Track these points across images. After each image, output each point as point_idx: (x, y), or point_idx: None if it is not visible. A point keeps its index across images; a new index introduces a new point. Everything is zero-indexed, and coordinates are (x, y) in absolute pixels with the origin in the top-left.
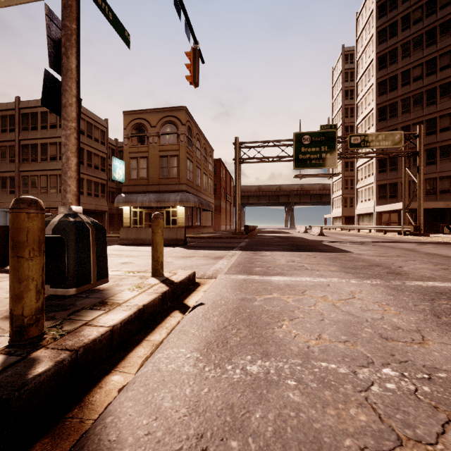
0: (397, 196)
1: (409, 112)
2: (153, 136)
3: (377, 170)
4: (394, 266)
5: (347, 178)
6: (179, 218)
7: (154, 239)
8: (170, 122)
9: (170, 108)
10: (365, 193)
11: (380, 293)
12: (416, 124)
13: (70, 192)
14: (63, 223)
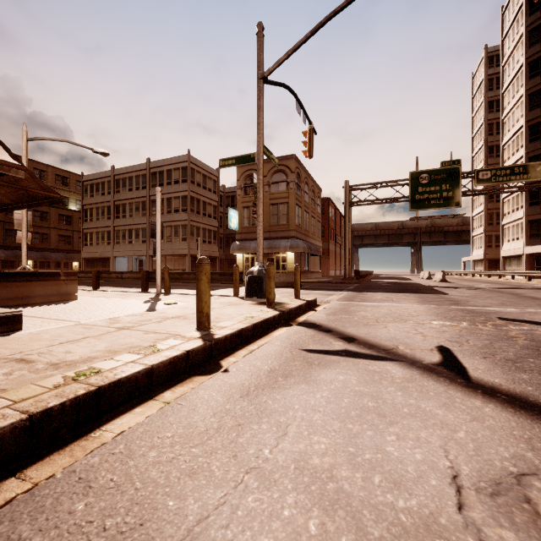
0: None
1: None
2: (264, 185)
3: (527, 202)
4: (464, 301)
5: (491, 211)
6: (288, 263)
7: (296, 279)
8: (280, 171)
9: (280, 157)
10: (512, 230)
11: (423, 309)
12: None
13: (261, 256)
14: (261, 270)
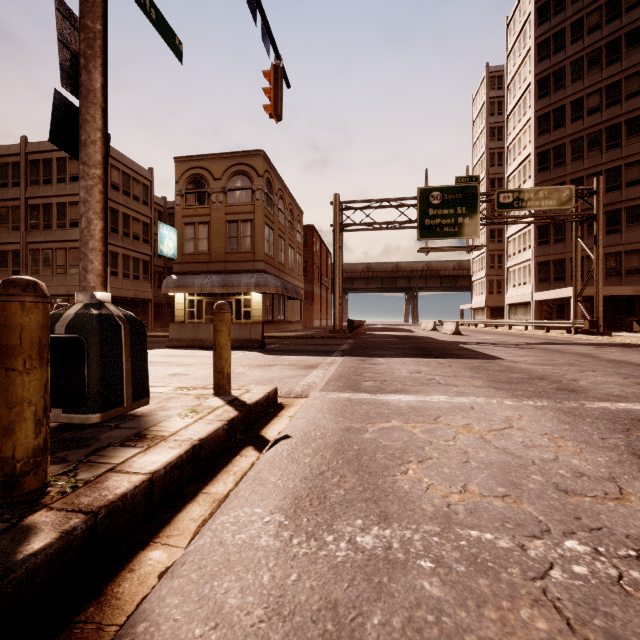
0: (565, 278)
1: (581, 158)
2: (218, 192)
3: (536, 241)
4: (565, 380)
5: (493, 253)
6: (254, 309)
7: (217, 341)
8: (241, 172)
9: (242, 152)
10: (519, 274)
11: (549, 420)
12: (592, 175)
13: (93, 272)
14: (82, 317)
